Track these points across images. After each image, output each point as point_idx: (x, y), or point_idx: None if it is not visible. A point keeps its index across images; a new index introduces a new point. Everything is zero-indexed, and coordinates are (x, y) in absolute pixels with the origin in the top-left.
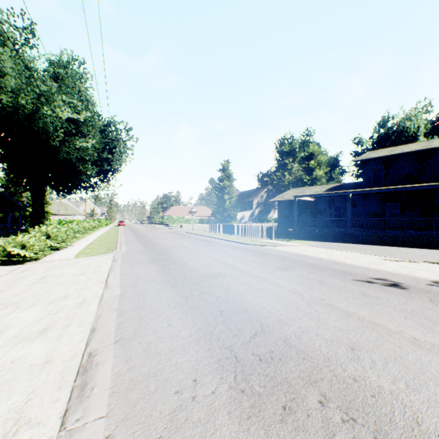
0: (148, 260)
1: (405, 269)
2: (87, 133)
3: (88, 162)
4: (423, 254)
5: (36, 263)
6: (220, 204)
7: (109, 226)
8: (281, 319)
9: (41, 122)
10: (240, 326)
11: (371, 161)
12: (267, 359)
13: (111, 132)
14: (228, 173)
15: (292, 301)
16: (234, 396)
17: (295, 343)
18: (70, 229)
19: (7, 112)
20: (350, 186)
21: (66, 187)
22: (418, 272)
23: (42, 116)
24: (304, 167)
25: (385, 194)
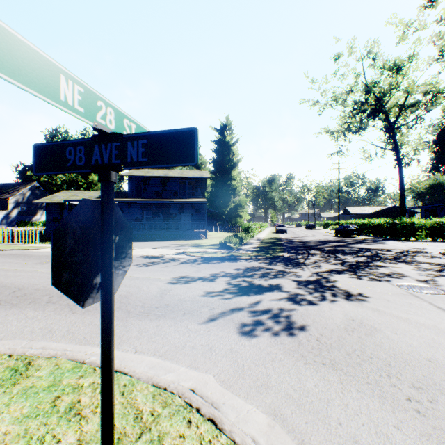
0: None
1: (134, 252)
2: None
3: None
4: (154, 244)
5: None
6: None
7: None
8: (36, 284)
9: None
10: (1, 292)
11: (134, 178)
12: (23, 296)
13: None
14: None
15: (47, 276)
16: (1, 307)
17: (43, 288)
18: None
19: None
20: (120, 195)
21: None
22: (139, 253)
23: None
24: None
25: (143, 204)
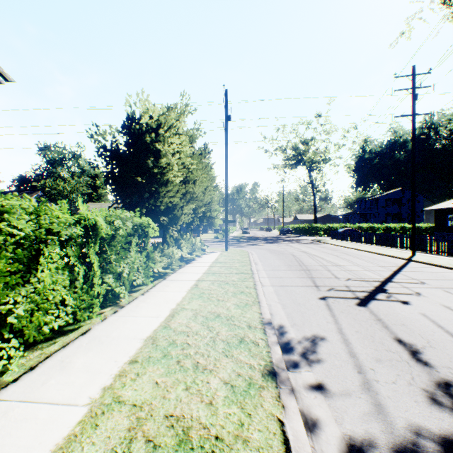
0: None
1: None
2: None
3: None
4: None
5: None
6: None
7: None
8: None
9: None
10: None
11: None
12: None
13: None
14: None
15: None
16: None
17: None
18: None
19: None
20: None
21: None
22: None
23: None
24: (91, 184)
25: None
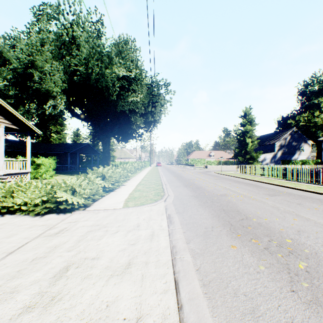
0: (220, 226)
1: None
2: (136, 90)
3: (137, 114)
4: None
5: (82, 212)
6: (242, 147)
7: (150, 166)
8: None
9: (103, 80)
10: None
11: None
12: None
13: (153, 90)
14: (249, 118)
15: None
16: None
17: None
18: (124, 169)
19: (83, 79)
20: None
21: (123, 137)
22: None
23: (104, 75)
24: None
25: None
